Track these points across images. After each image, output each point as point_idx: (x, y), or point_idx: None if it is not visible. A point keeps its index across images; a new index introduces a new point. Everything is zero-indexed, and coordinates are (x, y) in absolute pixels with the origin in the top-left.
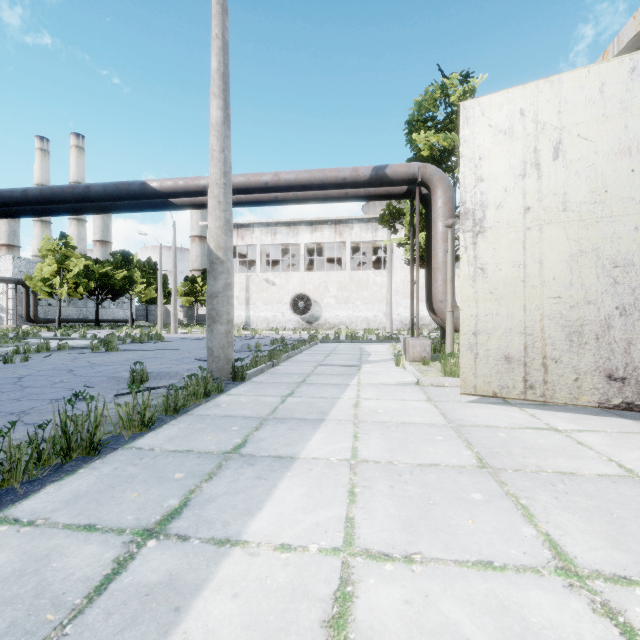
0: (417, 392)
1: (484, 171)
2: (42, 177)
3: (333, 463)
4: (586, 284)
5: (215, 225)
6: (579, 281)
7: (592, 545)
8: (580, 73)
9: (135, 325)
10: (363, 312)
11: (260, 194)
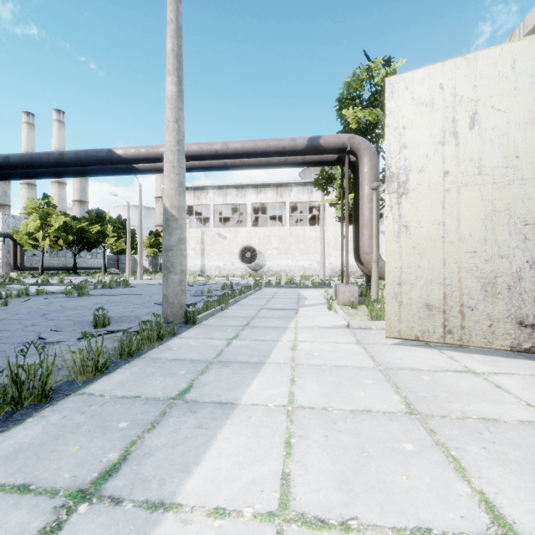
0: (347, 335)
1: (407, 139)
2: (28, 146)
3: (271, 410)
4: (499, 240)
5: (170, 187)
6: (493, 237)
7: (528, 506)
8: (494, 51)
9: (107, 272)
10: (300, 261)
11: (211, 161)
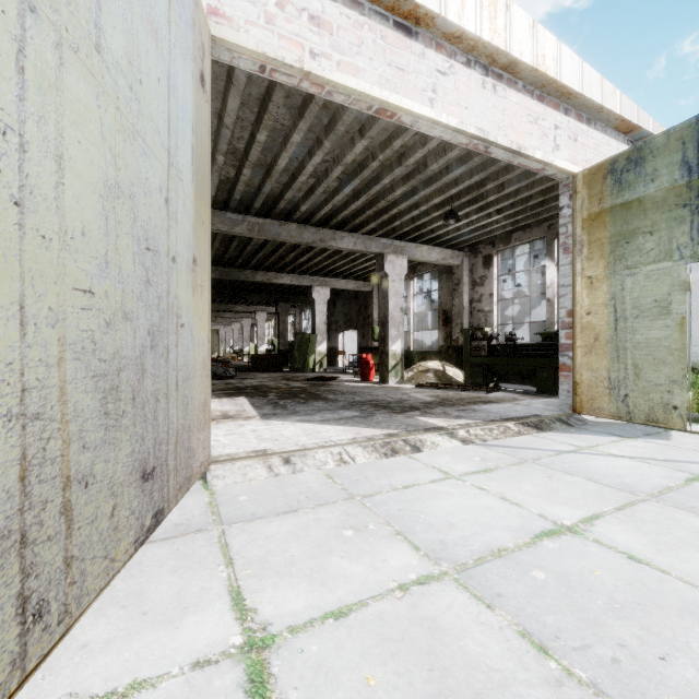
0: None
1: None
2: None
3: None
4: (125, 271)
5: None
6: (117, 260)
7: None
8: None
9: None
10: None
11: None
